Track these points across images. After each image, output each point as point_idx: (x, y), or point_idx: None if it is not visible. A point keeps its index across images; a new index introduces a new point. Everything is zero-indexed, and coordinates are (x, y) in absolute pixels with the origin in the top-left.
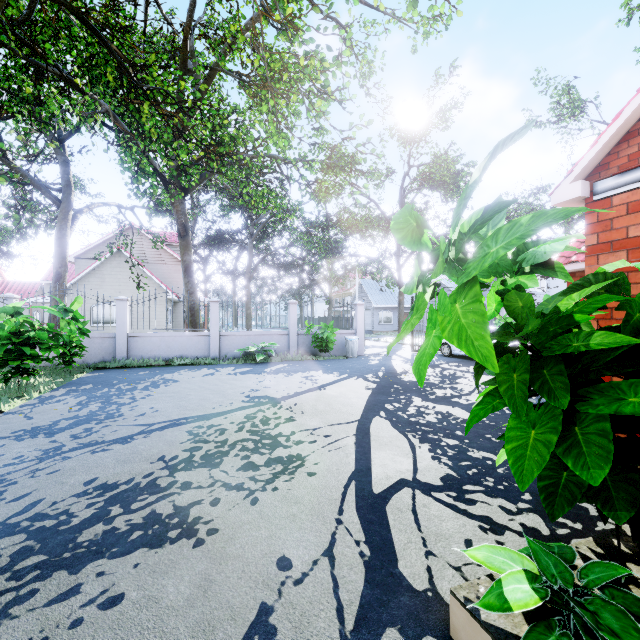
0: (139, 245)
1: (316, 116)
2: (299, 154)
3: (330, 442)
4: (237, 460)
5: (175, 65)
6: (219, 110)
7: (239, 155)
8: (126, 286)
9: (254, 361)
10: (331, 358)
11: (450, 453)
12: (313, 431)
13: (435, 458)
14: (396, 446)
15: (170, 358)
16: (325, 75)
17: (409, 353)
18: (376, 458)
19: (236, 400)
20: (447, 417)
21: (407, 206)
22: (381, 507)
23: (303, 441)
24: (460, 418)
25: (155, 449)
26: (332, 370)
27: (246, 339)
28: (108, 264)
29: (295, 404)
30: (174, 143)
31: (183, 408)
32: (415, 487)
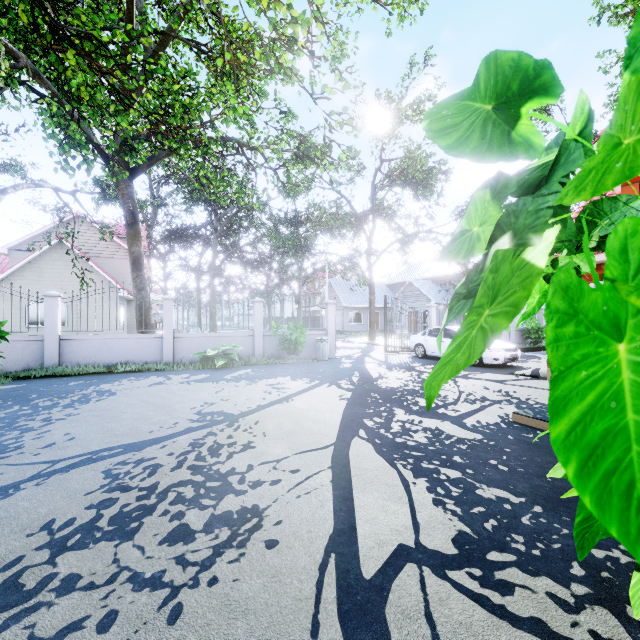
0: (87, 237)
1: (282, 80)
2: (265, 139)
3: (299, 481)
4: (164, 522)
5: (121, 28)
6: (167, 71)
7: (194, 129)
8: (69, 282)
9: (214, 366)
10: (300, 361)
11: (455, 493)
12: (277, 464)
13: (438, 503)
14: (385, 484)
15: (114, 364)
16: (293, 26)
17: (382, 355)
18: (361, 507)
19: (183, 419)
20: (438, 435)
21: (448, 97)
22: (378, 611)
23: (263, 481)
24: (453, 436)
25: (44, 507)
26: (301, 376)
27: (205, 341)
28: (47, 257)
29: (256, 422)
30: (110, 106)
31: (110, 433)
32: (421, 561)
